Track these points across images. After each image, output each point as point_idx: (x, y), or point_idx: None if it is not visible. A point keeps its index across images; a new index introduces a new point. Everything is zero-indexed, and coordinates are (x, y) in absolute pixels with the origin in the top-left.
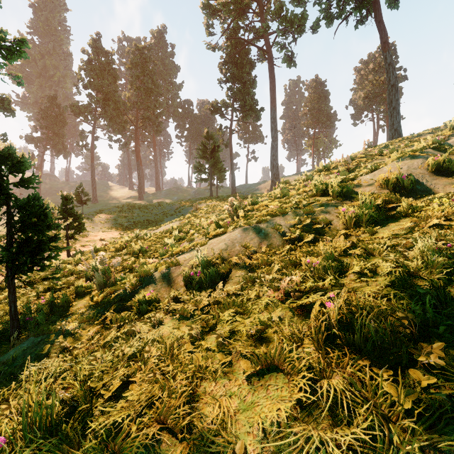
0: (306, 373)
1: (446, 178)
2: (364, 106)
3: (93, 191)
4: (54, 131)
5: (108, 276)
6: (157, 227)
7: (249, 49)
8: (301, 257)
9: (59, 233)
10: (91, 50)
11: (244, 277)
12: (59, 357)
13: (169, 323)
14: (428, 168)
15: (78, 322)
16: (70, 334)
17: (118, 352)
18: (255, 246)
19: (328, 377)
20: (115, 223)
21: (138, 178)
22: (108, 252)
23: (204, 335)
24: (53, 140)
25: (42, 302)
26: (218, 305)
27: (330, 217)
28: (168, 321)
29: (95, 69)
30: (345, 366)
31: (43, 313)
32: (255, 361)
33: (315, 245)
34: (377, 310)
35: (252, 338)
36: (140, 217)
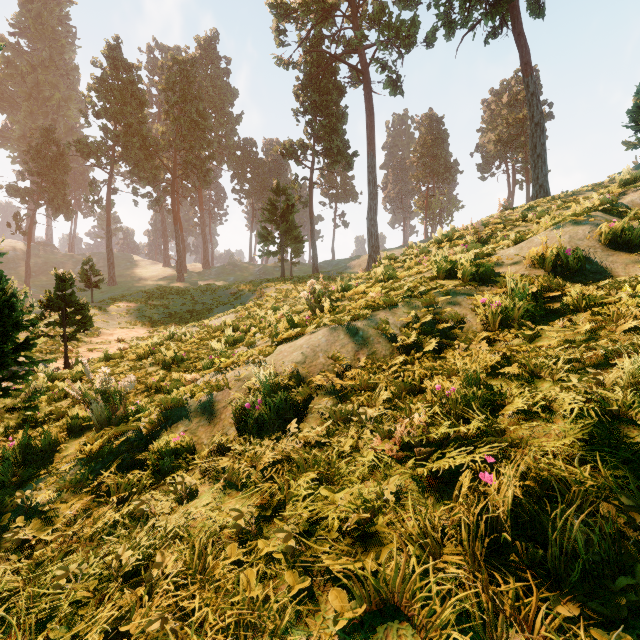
0: (456, 625)
1: (627, 254)
2: (496, 153)
3: (110, 268)
4: (50, 179)
5: (114, 405)
6: (202, 322)
7: (337, 68)
8: (421, 376)
9: (55, 330)
10: (107, 61)
11: (332, 412)
12: (9, 562)
13: (207, 495)
14: (599, 239)
15: (55, 489)
16: (39, 512)
17: (110, 558)
18: (348, 357)
19: (500, 638)
20: (142, 316)
21: (177, 250)
22: (125, 360)
23: (265, 523)
24: (49, 192)
25: (11, 445)
26: (289, 461)
27: (461, 311)
28: (205, 490)
29: (112, 89)
30: (533, 617)
31: (10, 465)
32: (356, 596)
33: (442, 356)
34: (577, 492)
35: (348, 536)
36: (178, 307)
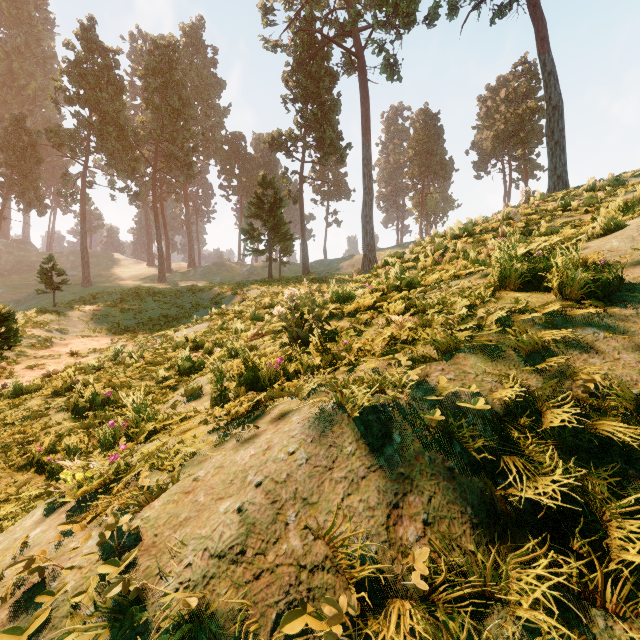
0: None
1: None
2: (494, 149)
3: (84, 267)
4: (21, 171)
5: None
6: (171, 331)
7: (329, 53)
8: None
9: None
10: (81, 43)
11: None
12: None
13: None
14: None
15: None
16: None
17: None
18: (370, 532)
19: None
20: (109, 322)
21: (158, 248)
22: (36, 396)
23: None
24: (19, 185)
25: None
26: None
27: (613, 369)
28: None
29: (86, 73)
30: None
31: None
32: None
33: None
34: None
35: None
36: (152, 311)
